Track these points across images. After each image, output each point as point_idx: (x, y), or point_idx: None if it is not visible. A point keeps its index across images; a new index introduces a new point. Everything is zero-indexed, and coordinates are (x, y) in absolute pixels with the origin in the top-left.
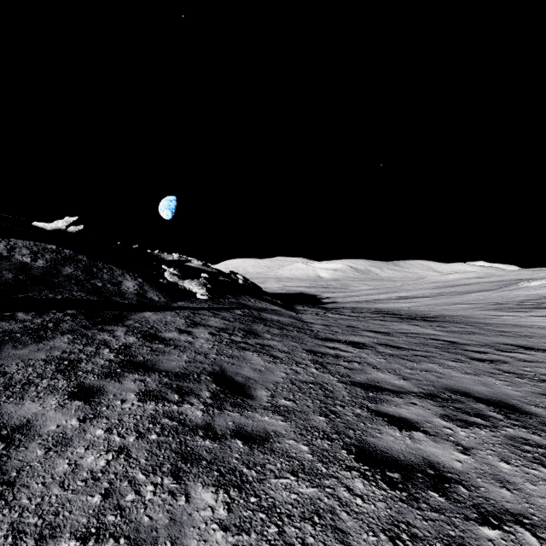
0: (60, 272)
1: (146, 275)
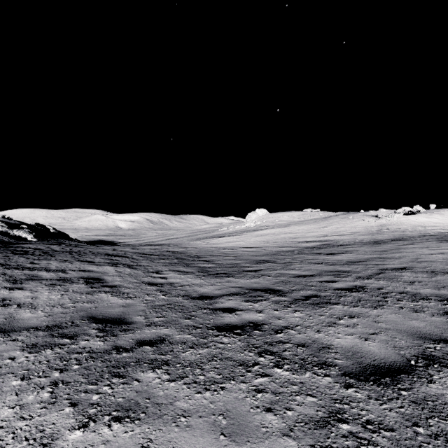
0: None
1: None
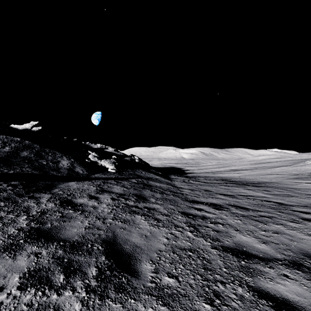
0: (19, 155)
1: (77, 156)
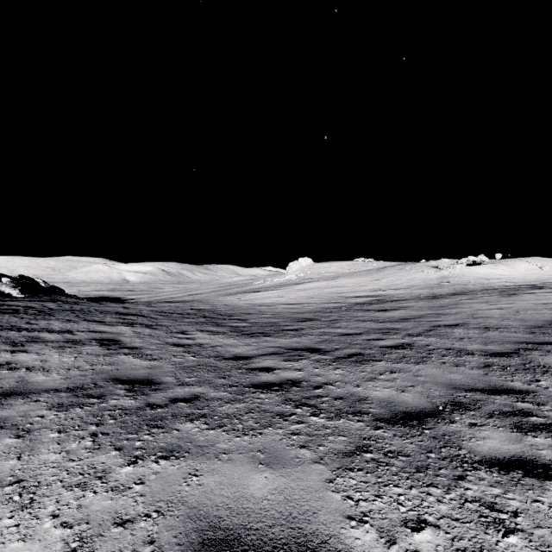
0: None
1: None
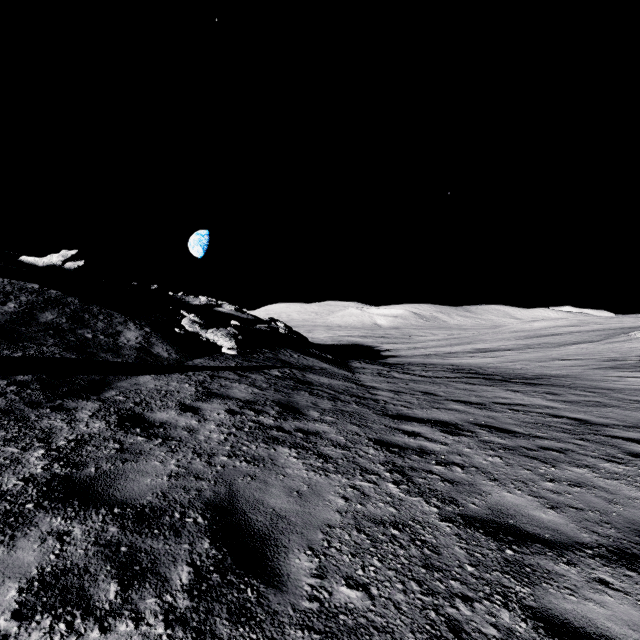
0: (36, 319)
1: (157, 322)
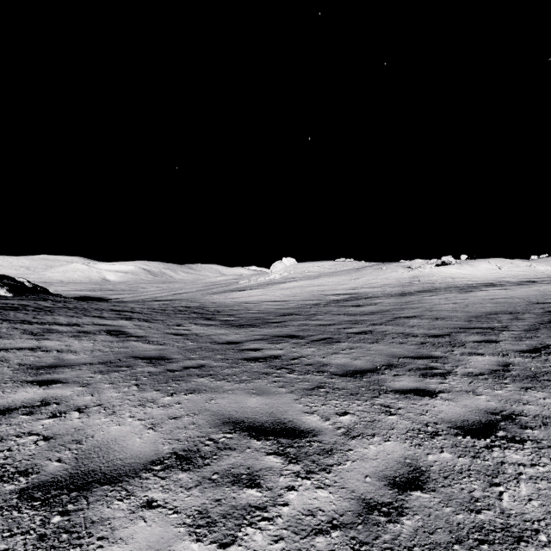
0: None
1: None
